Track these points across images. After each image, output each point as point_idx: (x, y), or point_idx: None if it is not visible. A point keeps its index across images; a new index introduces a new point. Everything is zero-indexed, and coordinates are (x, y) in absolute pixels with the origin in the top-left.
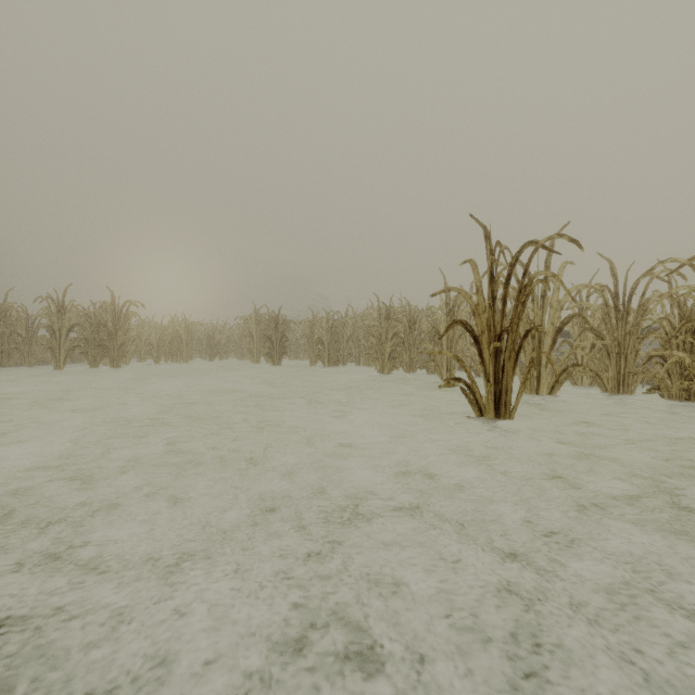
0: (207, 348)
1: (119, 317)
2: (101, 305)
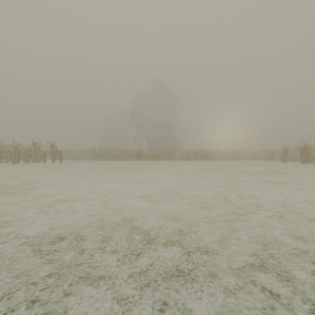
0: (253, 157)
1: (238, 152)
2: (236, 150)
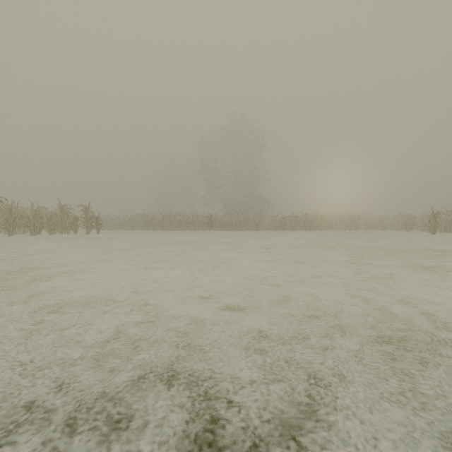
0: (380, 226)
1: (358, 218)
2: (354, 216)
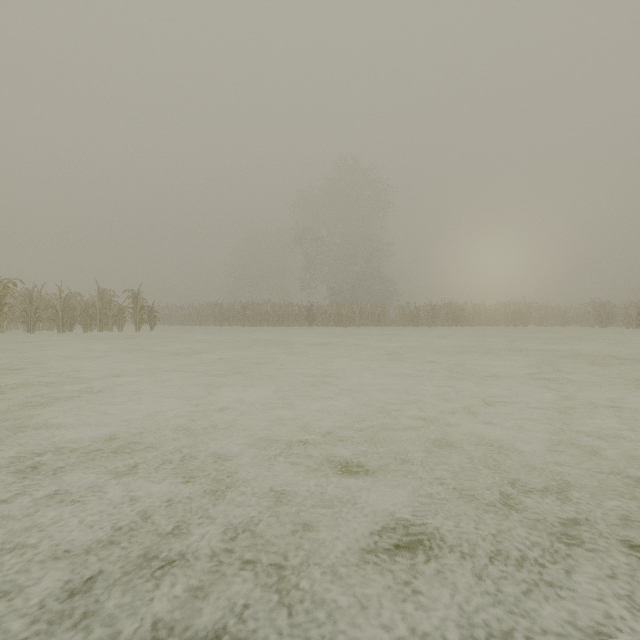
0: (561, 320)
1: (527, 308)
2: (522, 305)
